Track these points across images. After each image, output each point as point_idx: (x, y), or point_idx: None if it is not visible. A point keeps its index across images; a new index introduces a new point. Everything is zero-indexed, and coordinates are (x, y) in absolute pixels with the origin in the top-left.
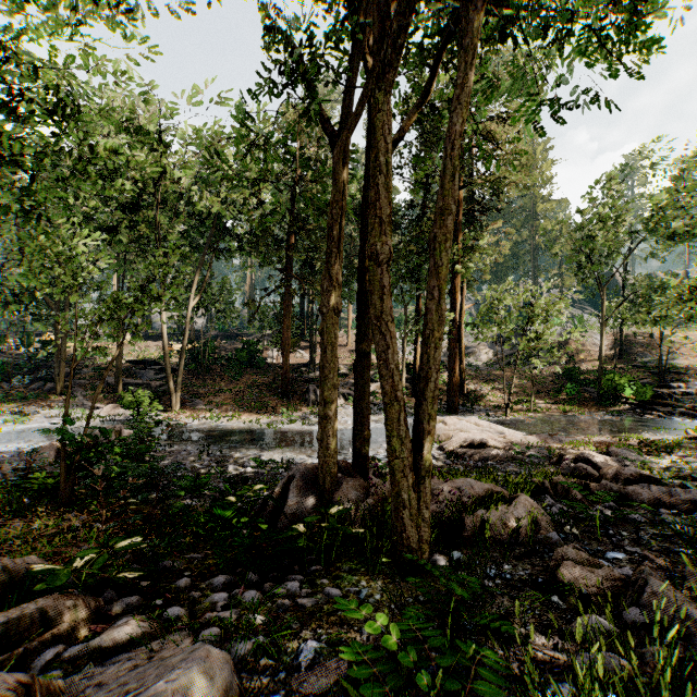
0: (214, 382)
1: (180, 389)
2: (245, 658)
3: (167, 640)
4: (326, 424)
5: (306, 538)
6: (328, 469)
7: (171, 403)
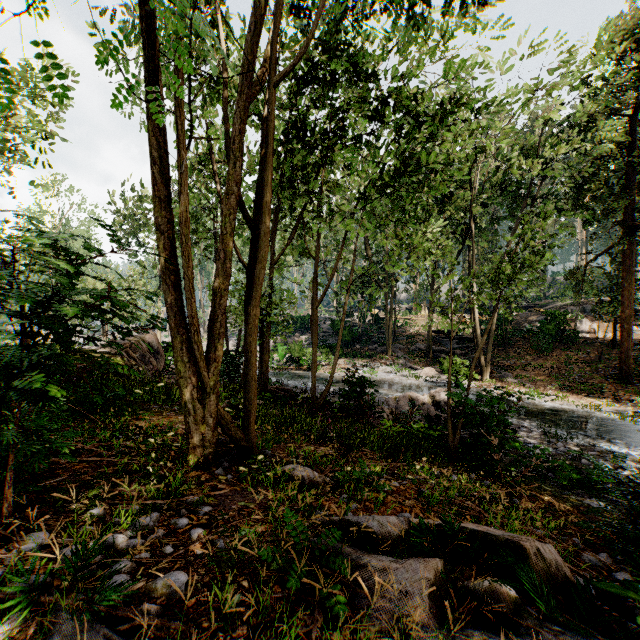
0: (517, 355)
1: (489, 360)
2: None
3: None
4: None
5: None
6: None
7: (481, 372)
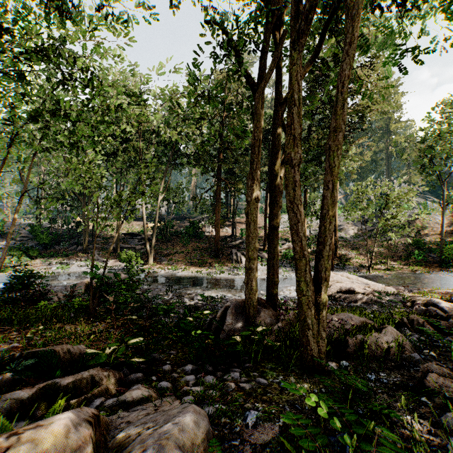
0: (172, 247)
1: (153, 251)
2: (212, 416)
3: (163, 401)
4: (250, 273)
5: (241, 345)
6: (251, 303)
7: (148, 259)
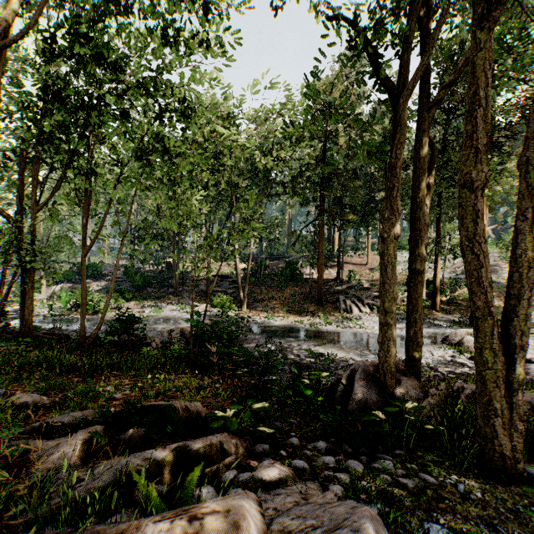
0: (267, 291)
1: (246, 295)
2: None
3: (307, 487)
4: (386, 330)
5: (388, 425)
6: (388, 368)
7: (241, 305)
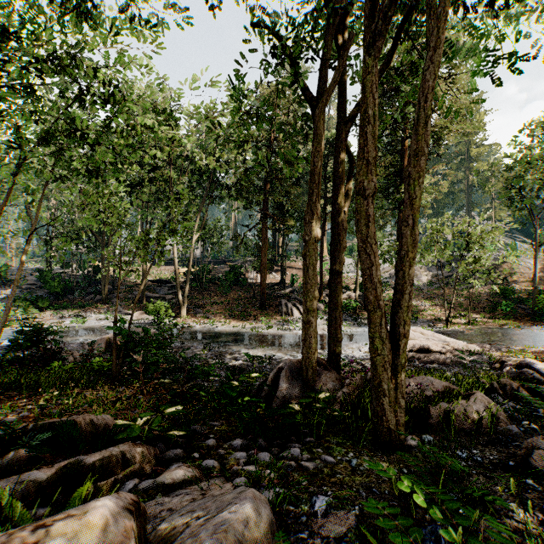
0: (209, 296)
1: (186, 301)
2: (271, 503)
3: (210, 483)
4: (308, 327)
5: (301, 415)
6: (310, 364)
7: (180, 311)
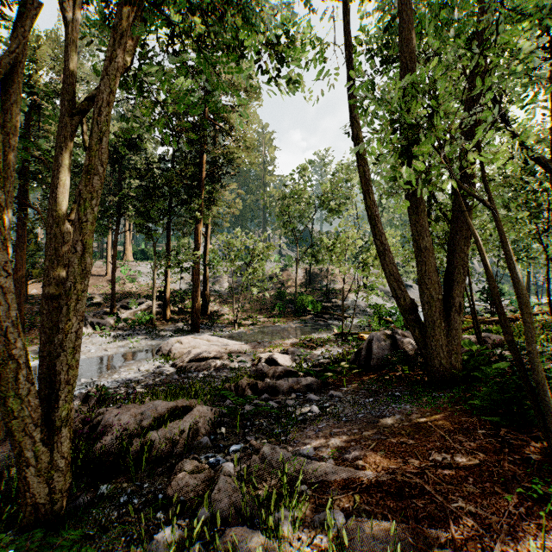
0: None
1: None
2: None
3: None
4: None
5: None
6: None
7: None
